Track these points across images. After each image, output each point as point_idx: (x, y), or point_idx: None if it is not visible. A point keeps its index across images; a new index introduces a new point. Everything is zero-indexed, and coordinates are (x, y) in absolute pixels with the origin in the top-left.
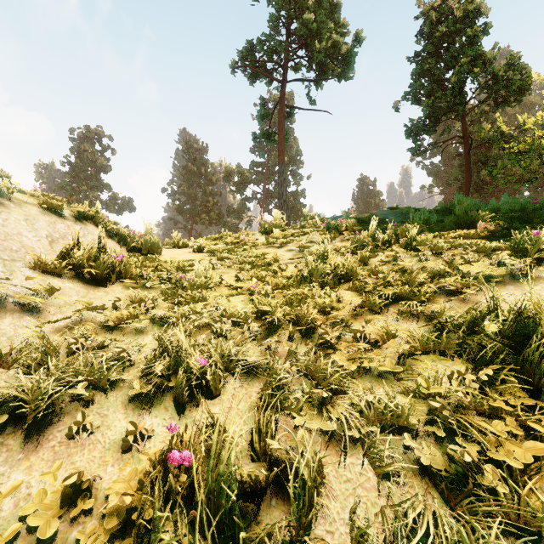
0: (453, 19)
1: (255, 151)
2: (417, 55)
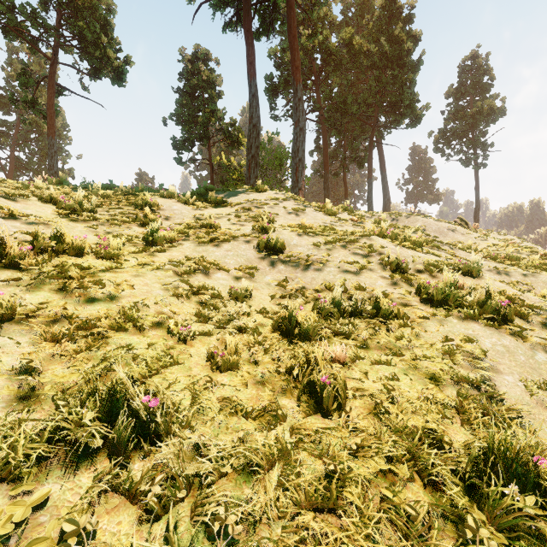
0: (202, 78)
1: None
2: (180, 89)
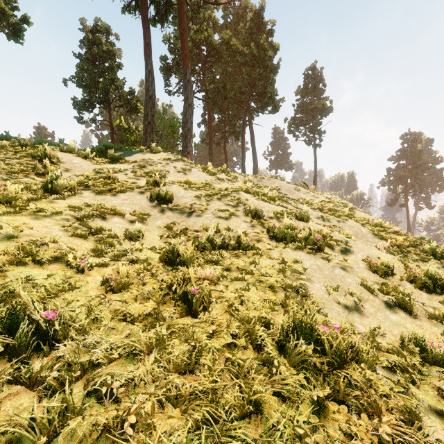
0: (102, 48)
1: None
2: (81, 55)
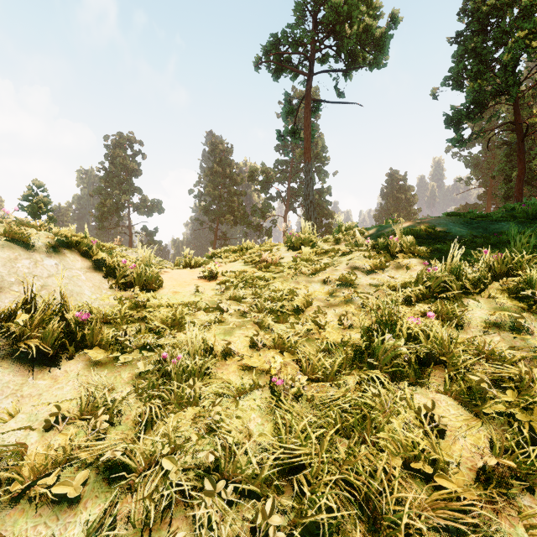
0: None
1: (279, 150)
2: (459, 35)
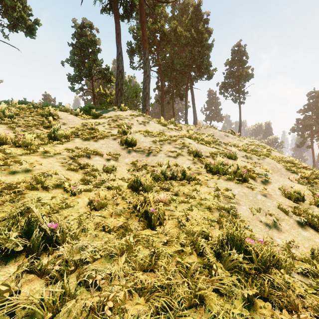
0: (87, 39)
1: None
2: (73, 44)
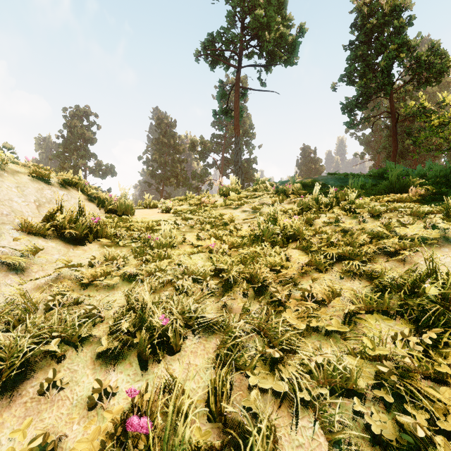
0: (382, 13)
1: (215, 125)
2: (352, 44)
